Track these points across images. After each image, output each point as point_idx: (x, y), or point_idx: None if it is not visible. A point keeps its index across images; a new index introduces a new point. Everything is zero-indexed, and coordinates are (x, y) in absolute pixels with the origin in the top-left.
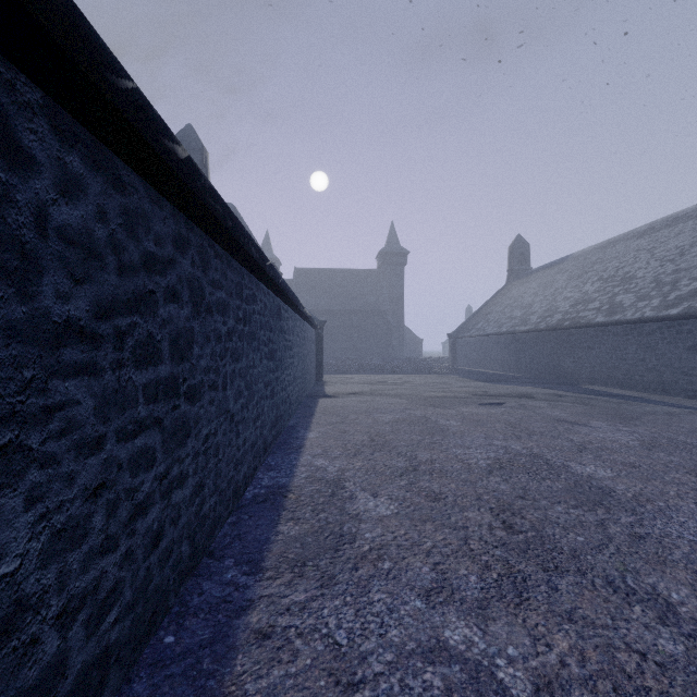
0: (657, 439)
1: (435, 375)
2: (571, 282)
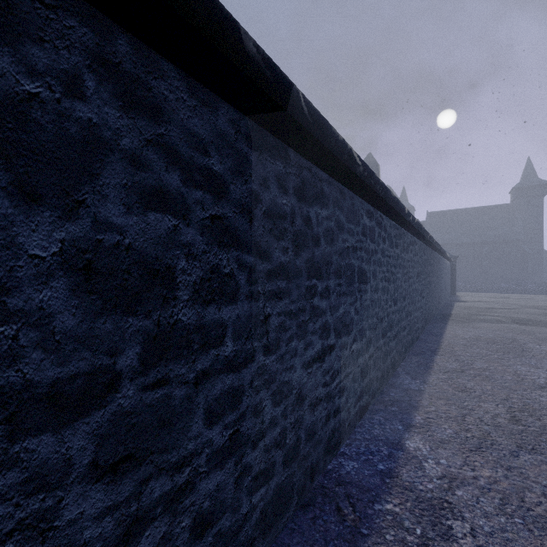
0: None
1: None
2: None
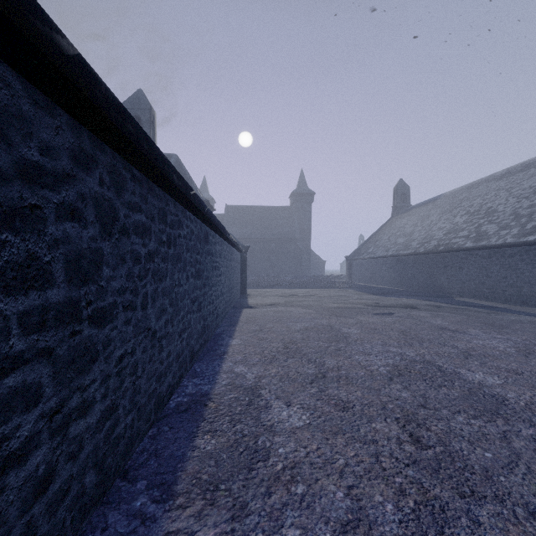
0: (529, 346)
1: (335, 289)
2: (443, 215)
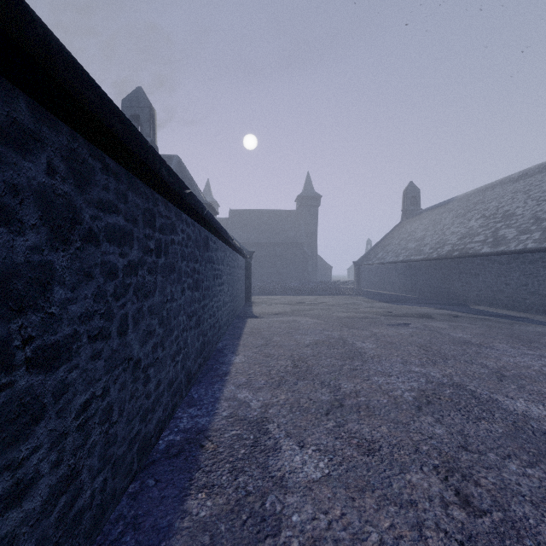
0: None
1: (344, 296)
2: (457, 219)
